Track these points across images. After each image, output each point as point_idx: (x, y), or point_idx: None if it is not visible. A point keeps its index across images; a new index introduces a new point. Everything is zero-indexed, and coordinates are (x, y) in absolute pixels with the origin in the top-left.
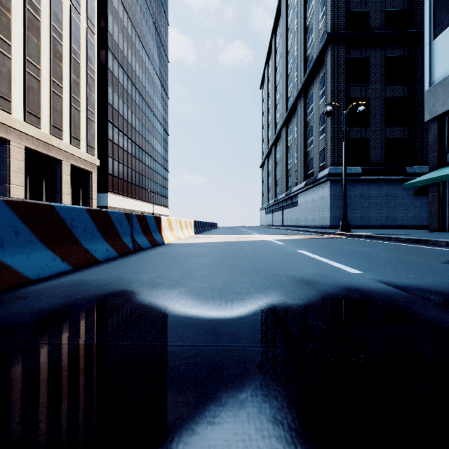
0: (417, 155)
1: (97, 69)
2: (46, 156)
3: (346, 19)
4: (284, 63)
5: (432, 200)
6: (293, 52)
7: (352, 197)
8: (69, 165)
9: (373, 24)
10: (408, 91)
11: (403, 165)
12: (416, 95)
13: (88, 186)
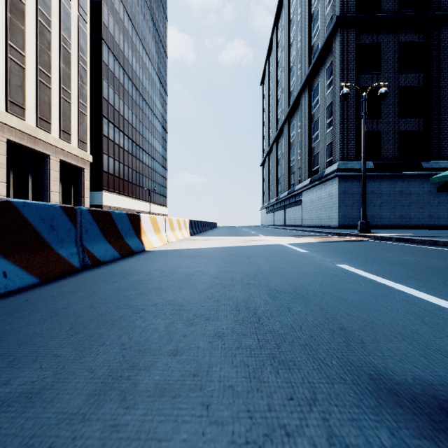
0: (434, 149)
1: (92, 62)
2: (32, 151)
3: (356, 2)
4: (286, 56)
5: None
6: (296, 43)
7: None
8: (58, 160)
9: (385, 8)
10: (423, 80)
11: (418, 159)
12: (432, 84)
13: (80, 184)
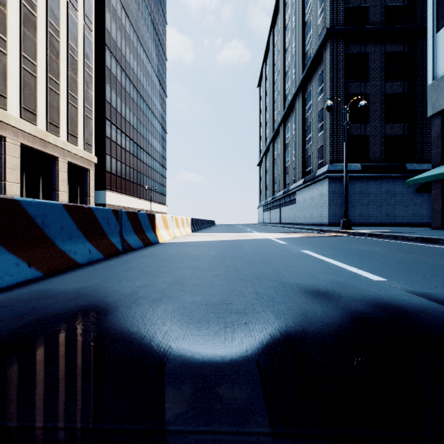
0: (417, 152)
1: (95, 67)
2: (43, 153)
3: (345, 14)
4: (282, 60)
5: (435, 198)
6: (291, 49)
7: (351, 194)
8: (66, 162)
9: (373, 20)
10: (408, 87)
11: (403, 162)
12: (416, 91)
13: (85, 184)
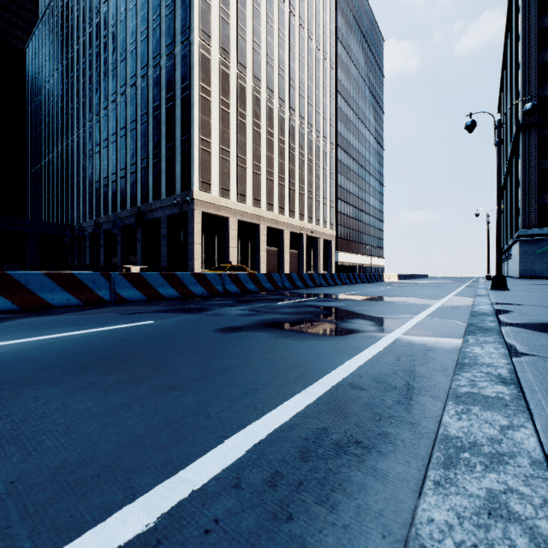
0: None
1: None
2: (313, 237)
3: (540, 104)
4: (508, 109)
5: None
6: None
7: (544, 253)
8: (322, 239)
9: None
10: None
11: None
12: None
13: (329, 250)
